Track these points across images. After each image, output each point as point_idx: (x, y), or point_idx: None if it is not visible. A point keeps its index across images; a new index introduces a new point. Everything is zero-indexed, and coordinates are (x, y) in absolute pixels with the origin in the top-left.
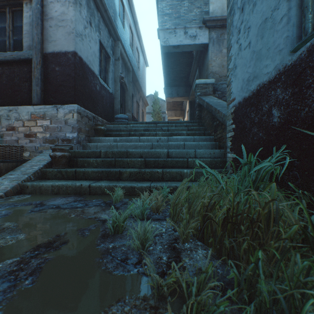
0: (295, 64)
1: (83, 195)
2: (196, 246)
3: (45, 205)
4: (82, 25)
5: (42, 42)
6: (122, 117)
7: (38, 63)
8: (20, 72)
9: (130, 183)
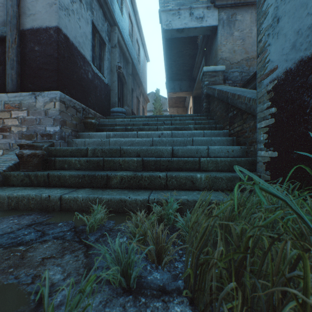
0: None
1: (51, 211)
2: None
3: None
4: None
5: (19, 17)
6: (119, 111)
7: (13, 41)
8: None
9: (120, 193)
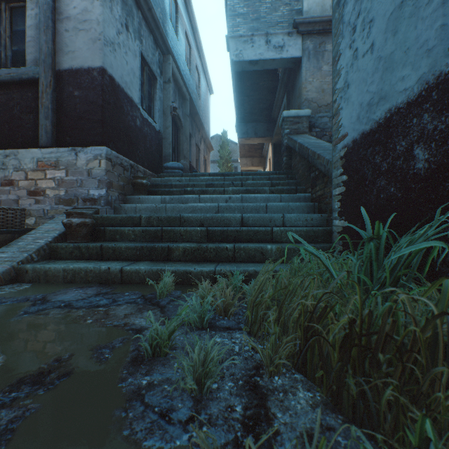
0: None
1: (111, 284)
2: (293, 382)
3: (49, 302)
4: (114, 28)
5: (55, 54)
6: (175, 167)
7: (47, 84)
8: (22, 98)
9: (184, 265)
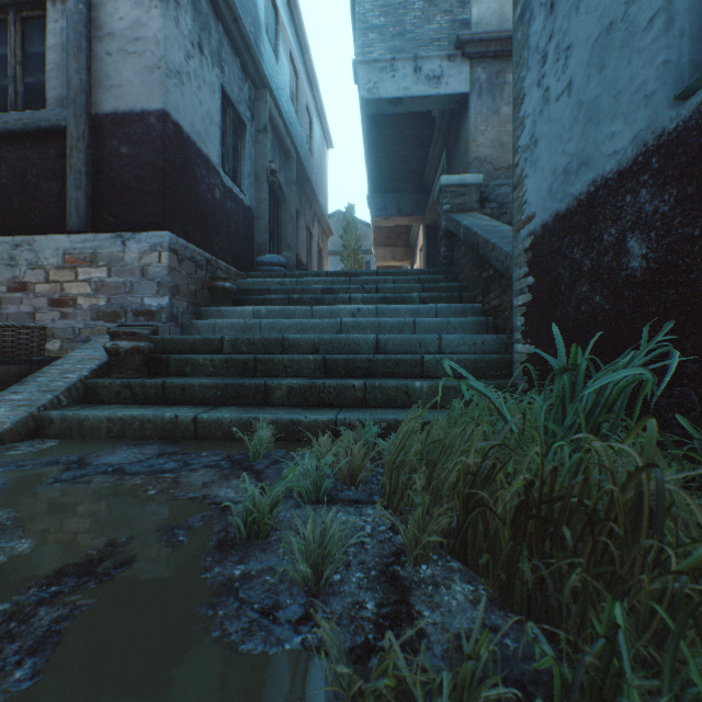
0: (686, 128)
1: (180, 440)
2: (448, 572)
3: (90, 466)
4: (182, 50)
5: (91, 90)
6: (274, 262)
7: (79, 136)
8: (40, 158)
9: (290, 412)
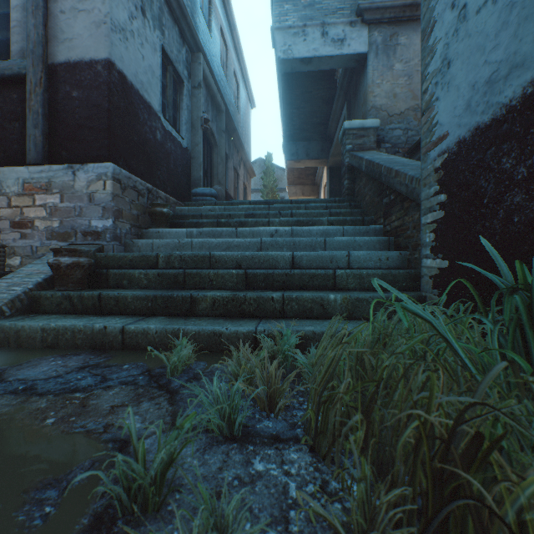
0: None
1: (108, 349)
2: None
3: (2, 383)
4: (126, 11)
5: (47, 43)
6: (206, 193)
7: (37, 82)
8: (5, 101)
9: (213, 323)
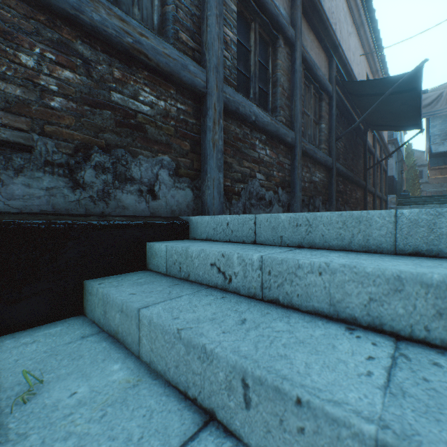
0: None
1: None
2: None
3: None
4: (393, 162)
5: None
6: (405, 194)
7: None
8: None
9: None
